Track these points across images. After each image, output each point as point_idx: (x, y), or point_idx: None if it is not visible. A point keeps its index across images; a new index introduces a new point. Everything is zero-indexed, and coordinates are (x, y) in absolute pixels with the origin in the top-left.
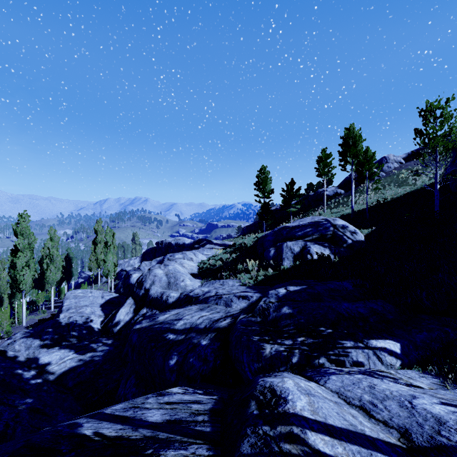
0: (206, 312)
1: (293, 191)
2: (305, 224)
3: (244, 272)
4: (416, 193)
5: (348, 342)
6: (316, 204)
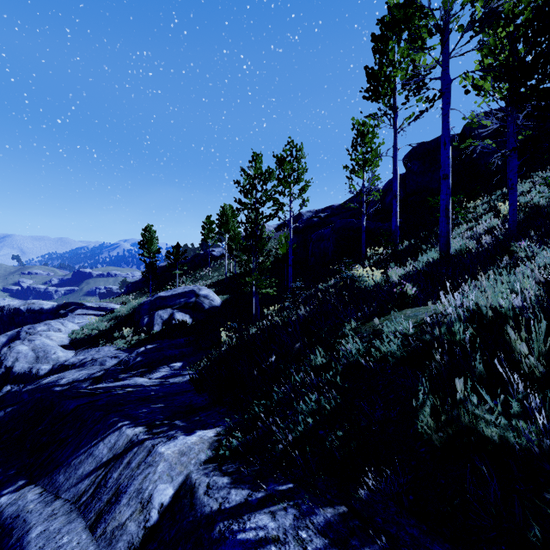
0: (85, 371)
1: (179, 255)
2: (176, 295)
3: (120, 338)
4: (273, 262)
5: (162, 366)
6: (205, 263)
